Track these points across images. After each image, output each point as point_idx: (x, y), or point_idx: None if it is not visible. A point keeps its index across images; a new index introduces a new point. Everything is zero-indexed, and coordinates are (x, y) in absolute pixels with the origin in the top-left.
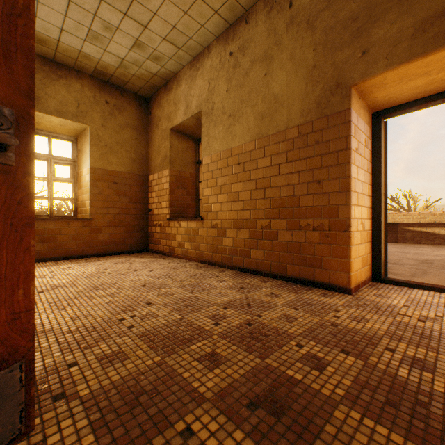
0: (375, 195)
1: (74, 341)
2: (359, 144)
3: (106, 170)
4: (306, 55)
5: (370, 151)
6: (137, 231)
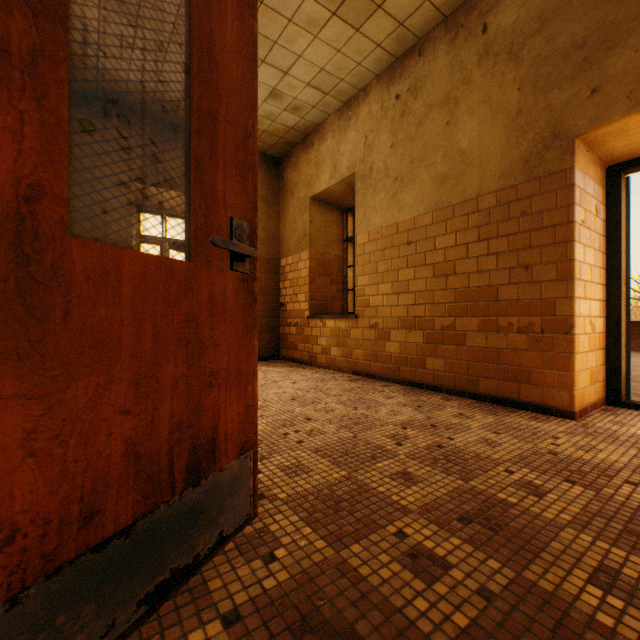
0: (612, 283)
1: None
2: (586, 213)
3: None
4: (507, 96)
5: (604, 221)
6: (266, 332)
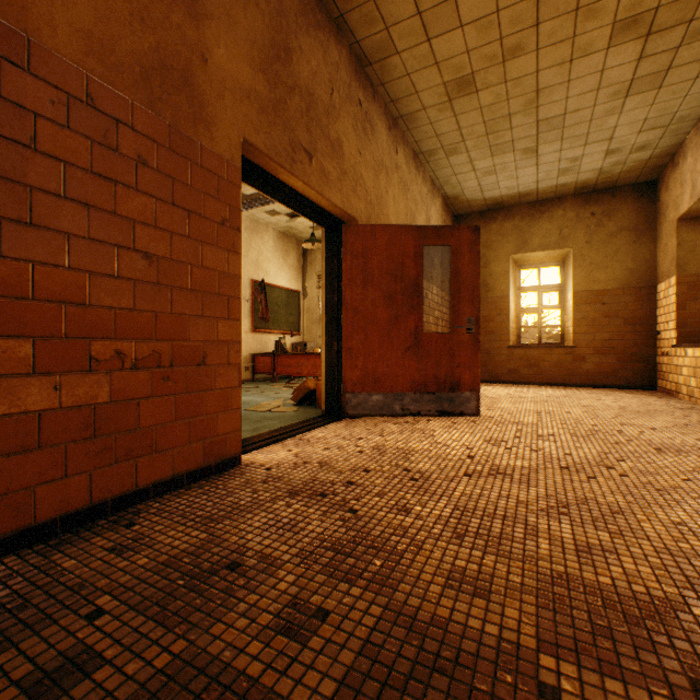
0: None
1: (507, 412)
2: None
3: (591, 290)
4: None
5: None
6: (635, 361)
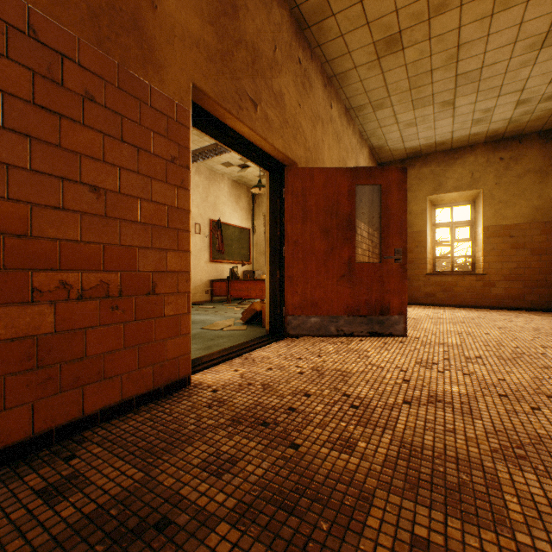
0: None
1: (431, 332)
2: None
3: (499, 225)
4: None
5: None
6: (540, 286)
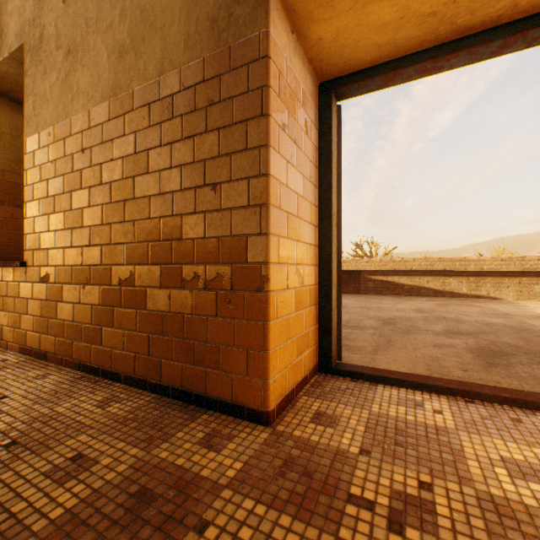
0: (324, 225)
1: None
2: (291, 119)
3: None
4: None
5: (317, 148)
6: None
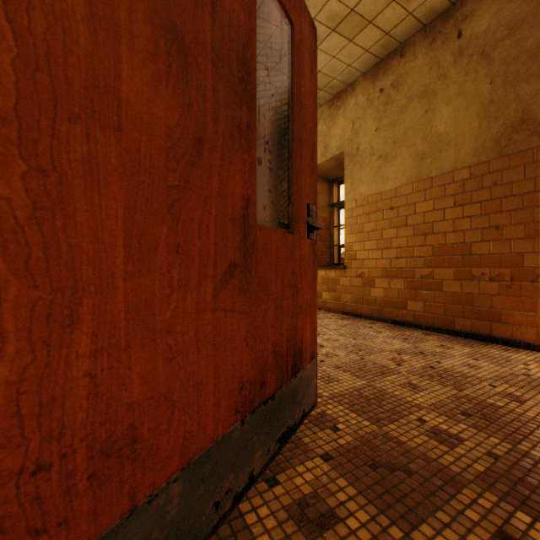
0: None
1: None
2: None
3: None
4: (480, 89)
5: None
6: None
